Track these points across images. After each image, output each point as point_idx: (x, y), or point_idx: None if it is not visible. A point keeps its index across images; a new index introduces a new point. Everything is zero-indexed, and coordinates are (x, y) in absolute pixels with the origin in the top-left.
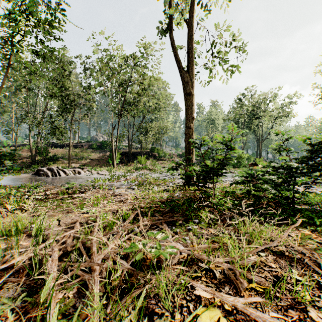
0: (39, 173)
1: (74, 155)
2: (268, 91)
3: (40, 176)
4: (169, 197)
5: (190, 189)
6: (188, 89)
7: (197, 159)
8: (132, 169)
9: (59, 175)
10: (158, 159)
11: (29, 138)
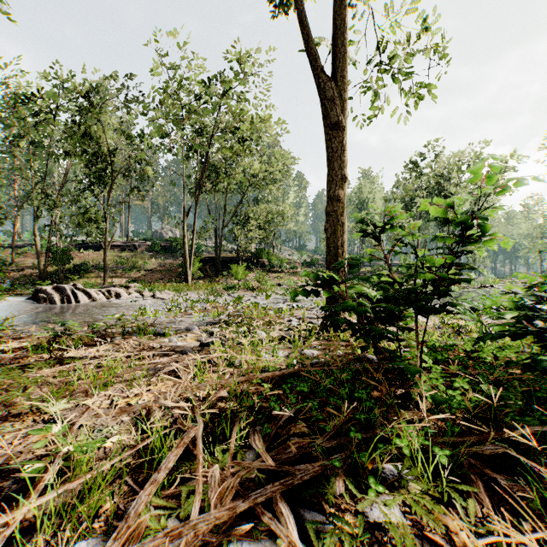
0: (38, 296)
1: (118, 262)
2: (465, 150)
3: (39, 302)
4: (293, 365)
5: (340, 336)
6: (333, 113)
7: None
8: (220, 289)
9: (77, 300)
10: (268, 270)
11: (35, 232)
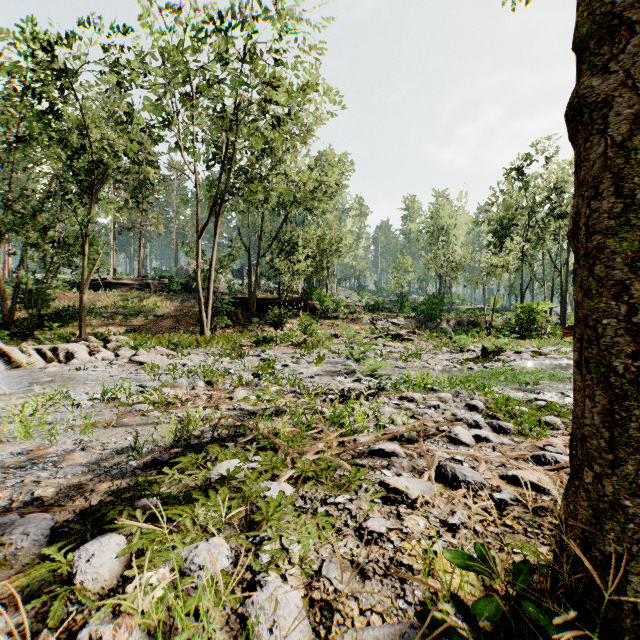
0: None
1: (120, 306)
2: None
3: None
4: None
5: None
6: None
7: (412, 316)
8: (247, 343)
9: None
10: (320, 315)
11: None
